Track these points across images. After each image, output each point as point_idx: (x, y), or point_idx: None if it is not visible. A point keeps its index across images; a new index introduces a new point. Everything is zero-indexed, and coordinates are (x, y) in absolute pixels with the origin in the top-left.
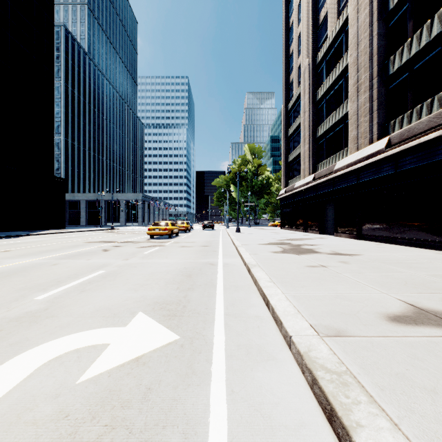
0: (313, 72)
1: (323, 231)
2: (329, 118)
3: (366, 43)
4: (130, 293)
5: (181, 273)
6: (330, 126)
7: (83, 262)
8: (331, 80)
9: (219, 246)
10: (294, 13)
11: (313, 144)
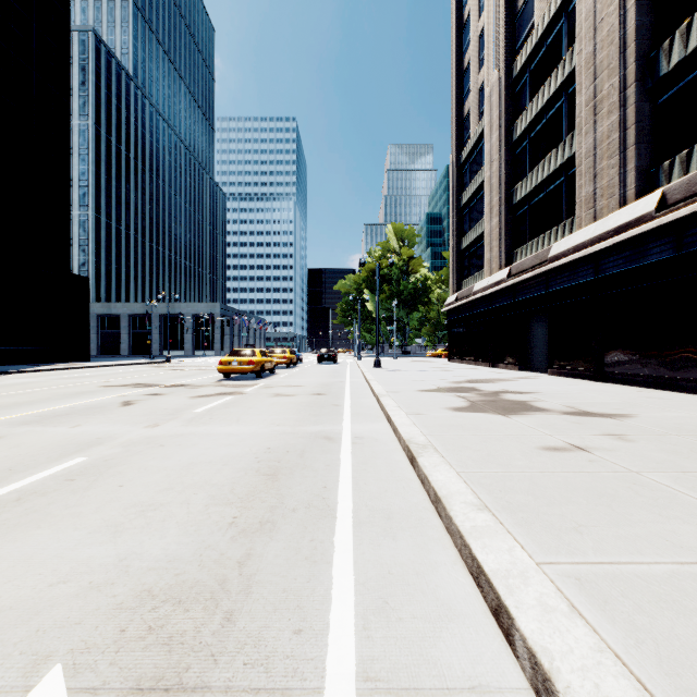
0: (506, 93)
1: (526, 366)
2: (536, 168)
3: (612, 24)
4: (94, 546)
5: (255, 467)
6: (539, 181)
7: (59, 432)
8: (542, 102)
9: (344, 394)
10: None
11: (506, 216)
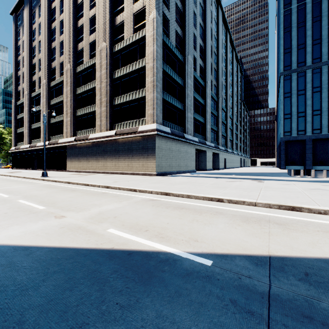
0: (30, 99)
1: (34, 169)
2: (36, 124)
3: (45, 109)
4: None
5: None
6: (36, 127)
7: None
8: (37, 110)
9: None
10: (21, 57)
11: (30, 131)
